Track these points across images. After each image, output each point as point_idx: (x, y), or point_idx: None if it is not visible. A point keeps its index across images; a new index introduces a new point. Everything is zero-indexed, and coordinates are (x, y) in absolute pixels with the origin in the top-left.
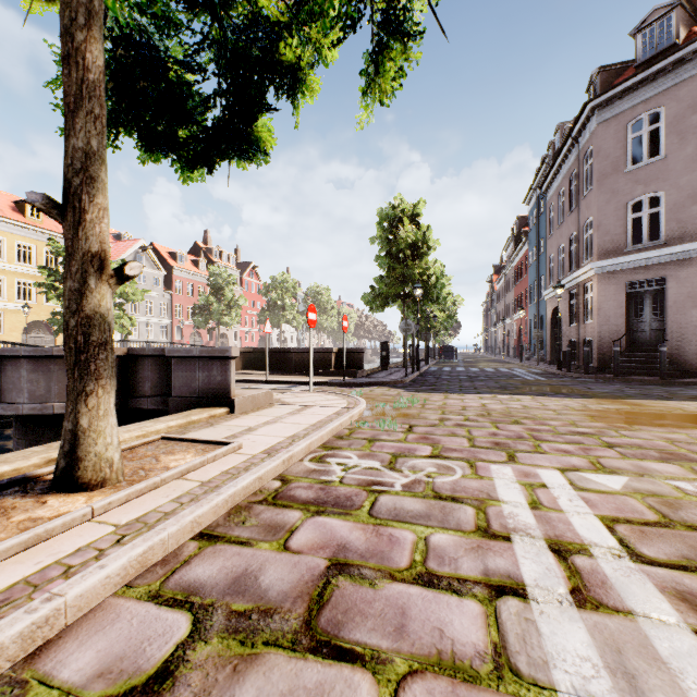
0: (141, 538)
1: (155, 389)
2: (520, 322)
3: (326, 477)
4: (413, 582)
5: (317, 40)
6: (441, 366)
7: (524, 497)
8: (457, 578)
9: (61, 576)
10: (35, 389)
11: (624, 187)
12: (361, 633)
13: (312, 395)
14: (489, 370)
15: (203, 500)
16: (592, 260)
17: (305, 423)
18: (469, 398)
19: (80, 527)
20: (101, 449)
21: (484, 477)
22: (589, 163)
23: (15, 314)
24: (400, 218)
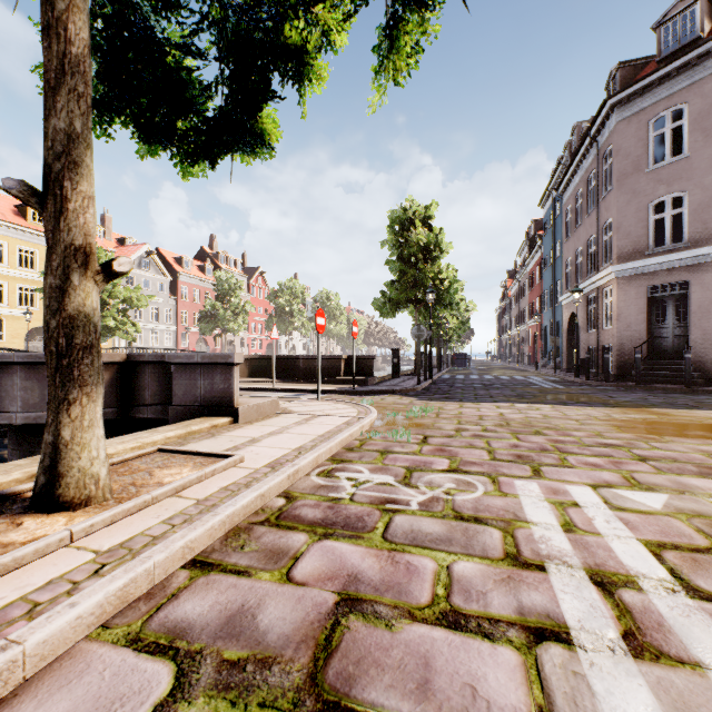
0: (122, 568)
1: (155, 397)
2: (534, 329)
3: (335, 494)
4: (436, 622)
5: (325, 24)
6: (454, 374)
7: (555, 517)
8: (488, 618)
9: (24, 617)
10: (29, 397)
11: (646, 187)
12: (376, 691)
13: (320, 404)
14: (504, 378)
15: (197, 522)
16: (612, 264)
17: (313, 433)
18: (486, 406)
19: (55, 554)
20: (86, 463)
21: (508, 494)
22: (609, 163)
23: (17, 320)
24: (411, 220)
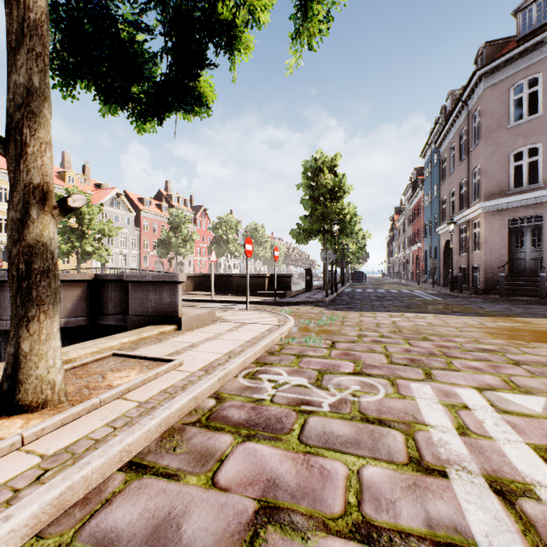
0: (61, 476)
1: (117, 308)
2: (417, 253)
3: (257, 395)
4: (350, 536)
5: (251, 4)
6: (354, 288)
7: (449, 420)
8: (399, 531)
9: None
10: None
11: (507, 140)
12: None
13: (248, 313)
14: (393, 291)
15: (135, 425)
16: (480, 201)
17: (241, 339)
18: (381, 315)
19: (5, 458)
20: (43, 371)
21: (406, 396)
22: (477, 122)
23: None
24: (320, 168)
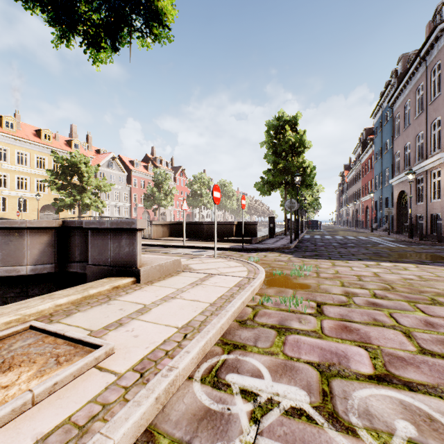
0: None
1: (82, 255)
2: (366, 203)
3: None
4: None
5: None
6: (312, 234)
7: None
8: None
9: None
10: None
11: None
12: None
13: (216, 261)
14: (351, 238)
15: None
16: (441, 151)
17: (204, 300)
18: (356, 265)
19: None
20: None
21: None
22: (437, 75)
23: (35, 200)
24: (282, 127)
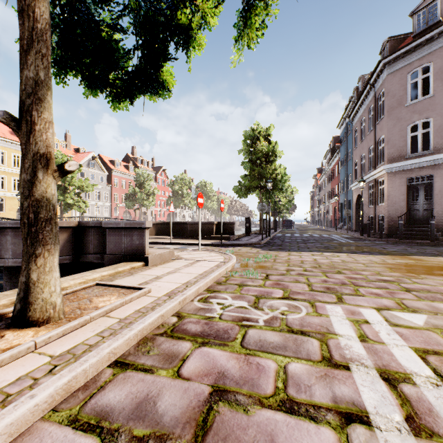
0: (67, 369)
1: (96, 249)
2: (334, 205)
3: (209, 314)
4: (278, 408)
5: (203, 11)
6: (284, 233)
7: (354, 331)
8: (313, 405)
9: None
10: (16, 249)
11: (405, 116)
12: None
13: (200, 253)
14: (316, 236)
15: (118, 335)
16: (384, 164)
17: (195, 273)
18: (305, 254)
19: (24, 358)
20: (47, 295)
21: (322, 315)
22: (382, 100)
23: (12, 199)
24: (257, 137)
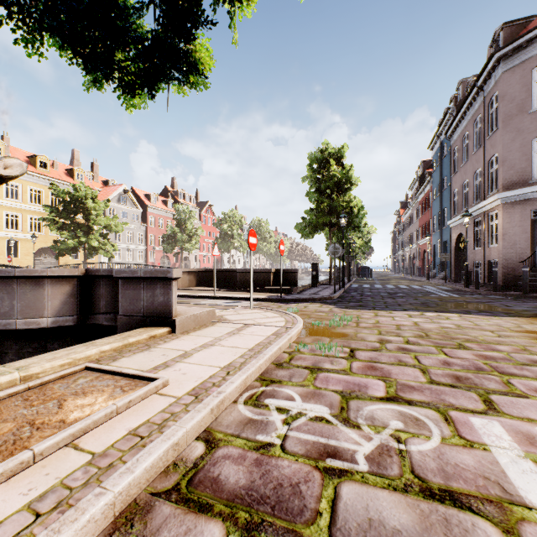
0: None
1: (108, 306)
2: (424, 247)
3: (263, 436)
4: None
5: None
6: (361, 283)
7: None
8: None
9: None
10: None
11: (529, 126)
12: None
13: (252, 312)
14: (403, 287)
15: (68, 512)
16: (498, 192)
17: (243, 346)
18: (398, 315)
19: None
20: None
21: (473, 443)
22: (494, 107)
23: (28, 242)
24: (327, 160)
